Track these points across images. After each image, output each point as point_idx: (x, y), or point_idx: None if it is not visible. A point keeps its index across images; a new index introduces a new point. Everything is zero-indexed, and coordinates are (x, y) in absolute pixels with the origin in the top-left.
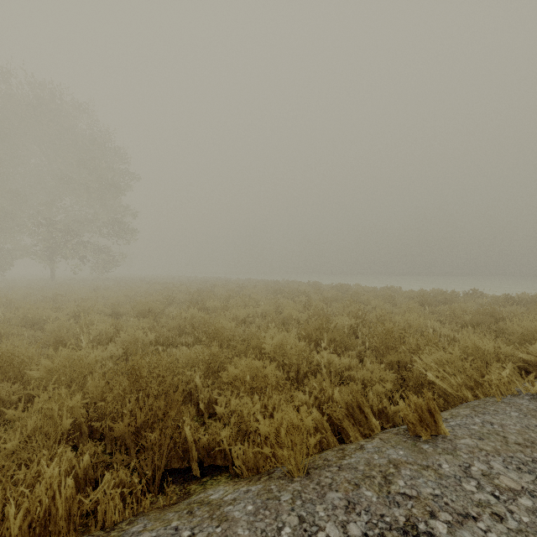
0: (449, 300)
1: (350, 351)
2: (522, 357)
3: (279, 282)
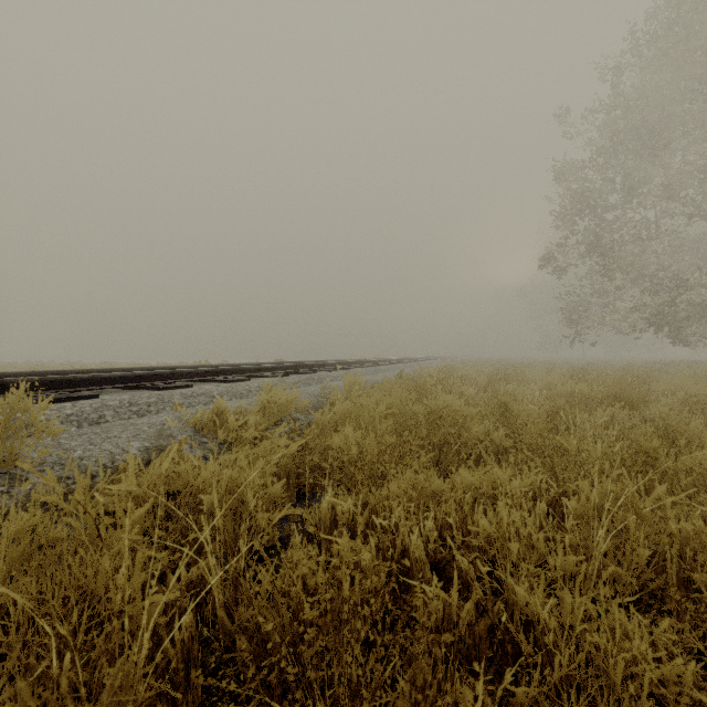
0: None
1: None
2: None
3: (17, 362)
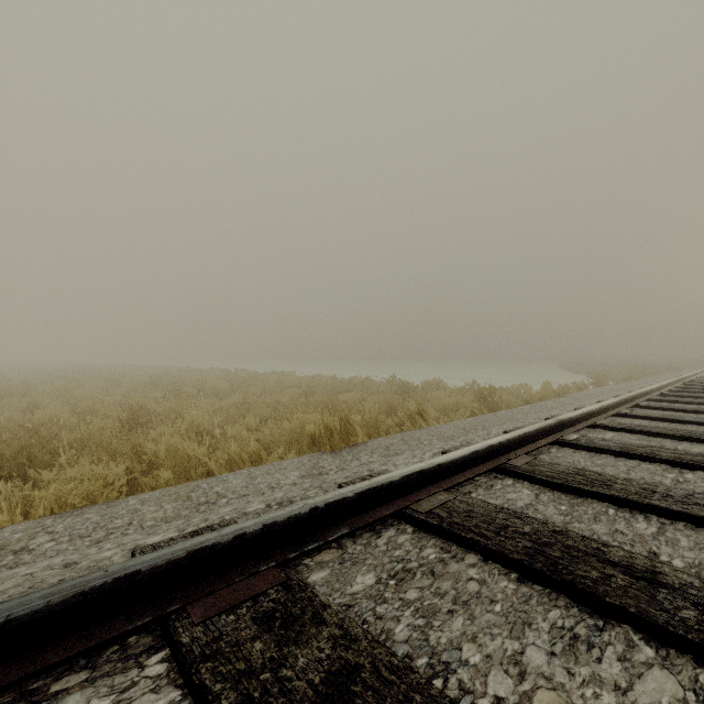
0: (347, 390)
1: (27, 469)
2: (222, 459)
3: (192, 371)
